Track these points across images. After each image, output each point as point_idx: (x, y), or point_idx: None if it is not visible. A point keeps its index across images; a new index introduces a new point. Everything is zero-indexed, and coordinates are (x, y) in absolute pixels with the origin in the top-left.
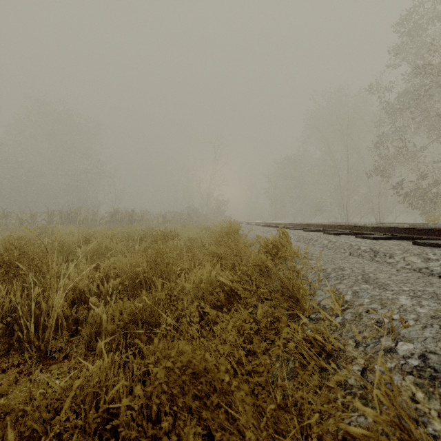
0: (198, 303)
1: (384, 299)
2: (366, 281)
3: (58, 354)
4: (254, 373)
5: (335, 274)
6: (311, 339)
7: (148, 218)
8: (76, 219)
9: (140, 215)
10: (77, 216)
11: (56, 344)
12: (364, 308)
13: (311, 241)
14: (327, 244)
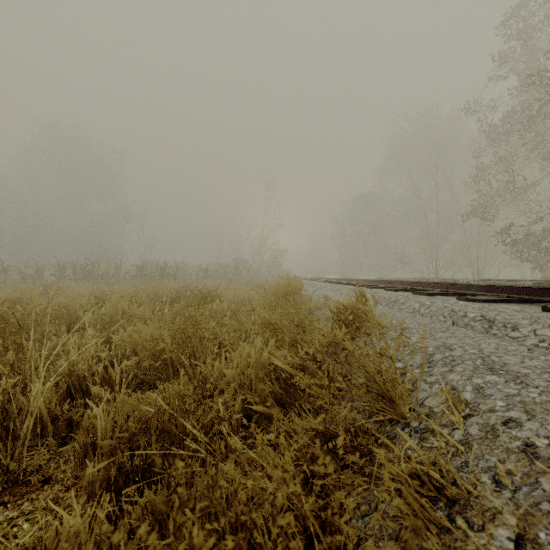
0: (243, 396)
1: (528, 402)
2: (491, 369)
3: (36, 477)
4: (329, 527)
5: (441, 356)
6: (422, 473)
7: (185, 272)
8: (93, 274)
9: (175, 268)
10: (95, 269)
11: (33, 461)
12: (499, 417)
13: (396, 304)
14: (419, 309)
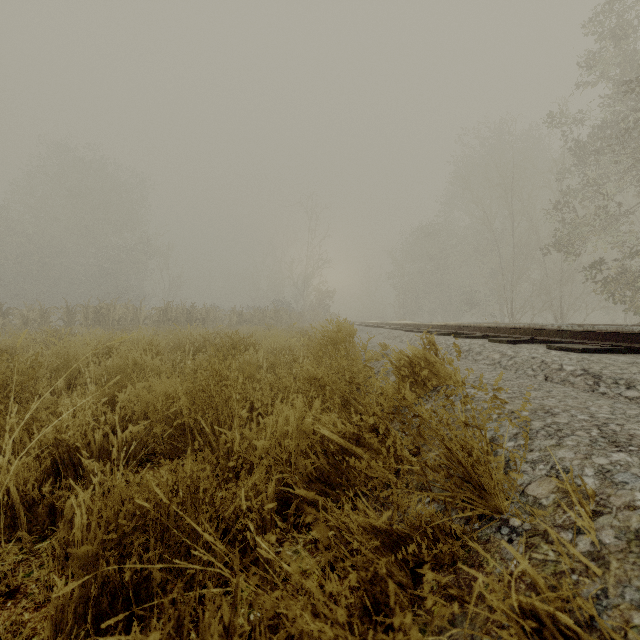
0: (279, 475)
1: None
2: (616, 443)
3: None
4: None
5: (542, 424)
6: (542, 612)
7: (216, 316)
8: (108, 318)
9: (205, 312)
10: (110, 313)
11: None
12: None
13: (470, 354)
14: (500, 360)
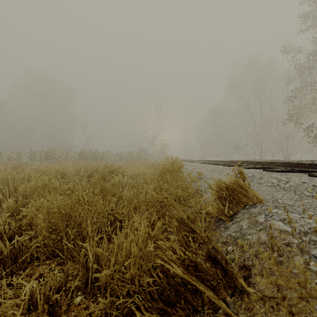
0: (123, 299)
1: None
2: None
3: None
4: None
5: None
6: None
7: (108, 156)
8: (52, 157)
9: (102, 154)
10: (53, 154)
11: None
12: None
13: (254, 179)
14: (279, 184)
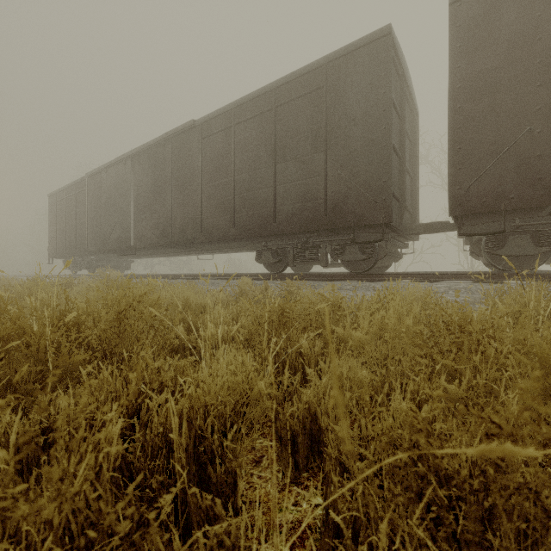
0: None
1: None
2: None
3: None
4: None
5: None
6: None
7: None
8: None
9: None
10: None
11: None
12: None
13: None
14: None
